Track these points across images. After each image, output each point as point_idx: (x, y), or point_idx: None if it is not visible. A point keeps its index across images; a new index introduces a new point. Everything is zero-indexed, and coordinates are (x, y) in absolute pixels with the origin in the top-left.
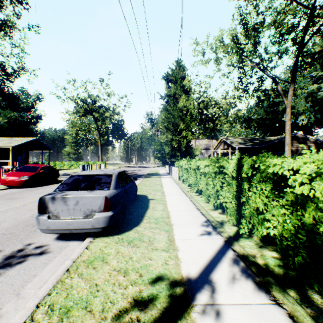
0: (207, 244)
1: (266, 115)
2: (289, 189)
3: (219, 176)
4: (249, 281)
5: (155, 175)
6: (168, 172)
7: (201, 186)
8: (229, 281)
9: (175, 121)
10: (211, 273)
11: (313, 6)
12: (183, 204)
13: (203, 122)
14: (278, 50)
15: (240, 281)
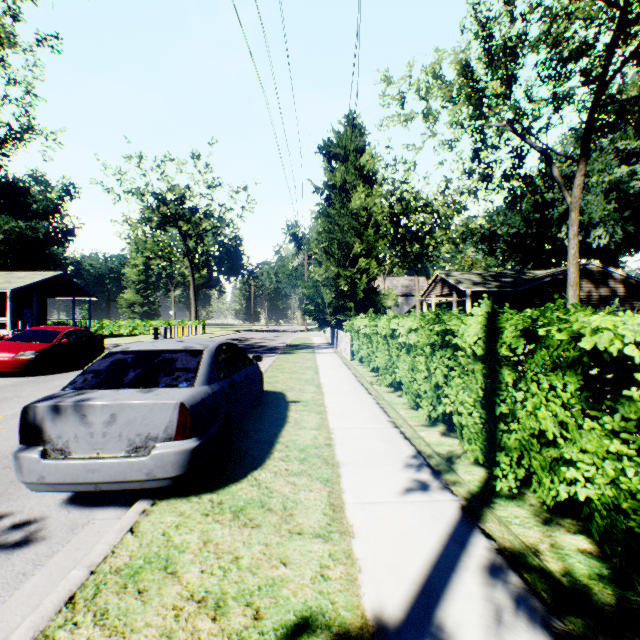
0: (421, 517)
1: (526, 228)
2: (639, 392)
3: (443, 353)
4: (537, 634)
5: (304, 348)
6: (331, 343)
7: (400, 373)
8: (486, 632)
9: (345, 238)
10: (438, 606)
11: (626, 3)
12: (363, 413)
13: (400, 241)
14: (553, 93)
15: (515, 634)
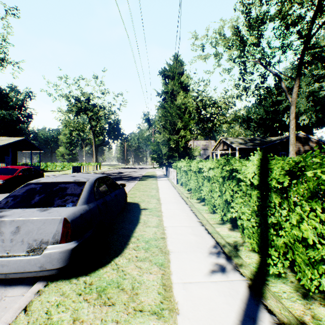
0: (223, 295)
1: (266, 115)
2: None
3: (230, 182)
4: None
5: (151, 177)
6: (166, 174)
7: (204, 193)
8: None
9: (173, 119)
10: None
11: None
12: (183, 216)
13: (201, 122)
14: (282, 44)
15: None
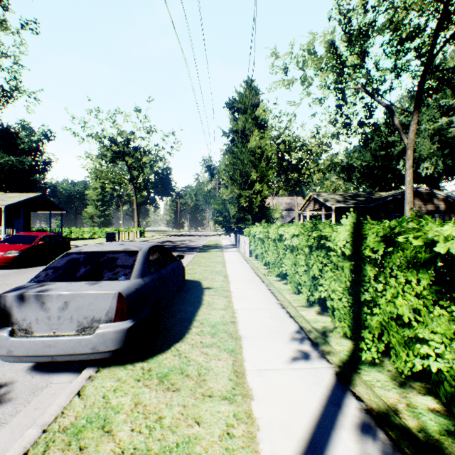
0: (304, 382)
1: (374, 162)
2: None
3: (318, 253)
4: None
5: (215, 248)
6: (234, 244)
7: (285, 267)
8: None
9: (245, 168)
10: None
11: None
12: (258, 297)
13: (284, 171)
14: (395, 64)
15: None
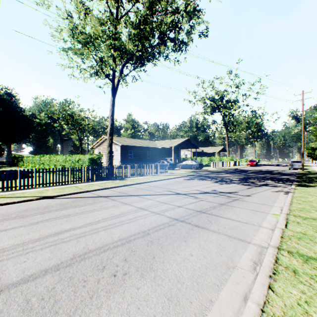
0: None
1: None
2: None
3: None
4: None
5: (306, 166)
6: None
7: None
8: None
9: None
10: None
11: None
12: None
13: None
14: None
15: None
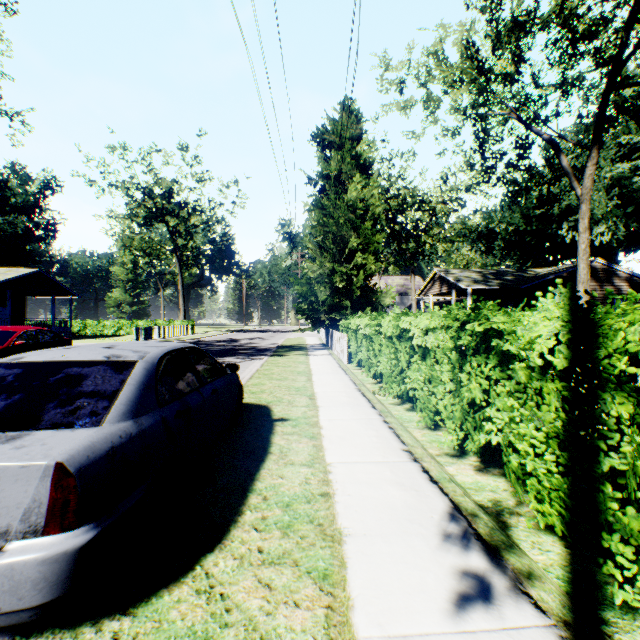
0: None
1: (525, 226)
2: None
3: (482, 362)
4: None
5: (296, 349)
6: (325, 343)
7: (413, 384)
8: None
9: (340, 231)
10: None
11: None
12: (369, 438)
13: (396, 239)
14: (563, 77)
15: None
